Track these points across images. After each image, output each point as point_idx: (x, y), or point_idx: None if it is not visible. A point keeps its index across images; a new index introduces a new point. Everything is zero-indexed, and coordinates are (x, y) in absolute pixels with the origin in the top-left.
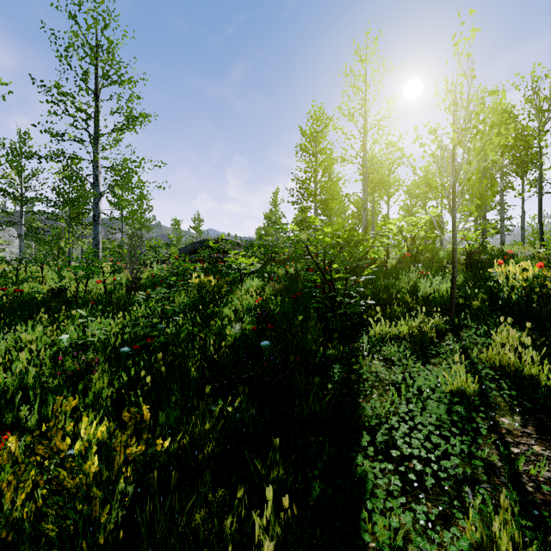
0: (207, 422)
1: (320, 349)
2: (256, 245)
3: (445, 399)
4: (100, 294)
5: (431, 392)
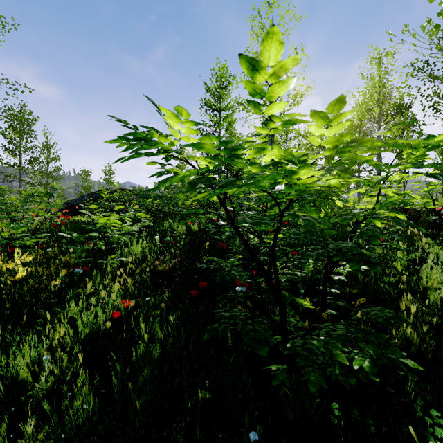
0: None
1: None
2: (153, 196)
3: None
4: None
5: None
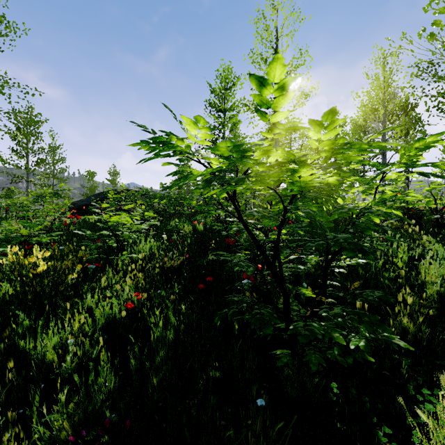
0: None
1: None
2: (159, 197)
3: None
4: None
5: None
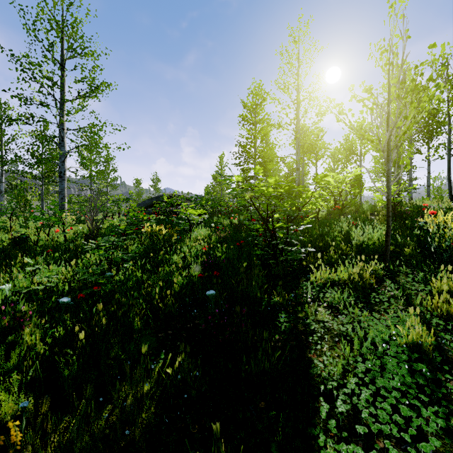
0: (144, 384)
1: (265, 297)
2: (205, 199)
3: (403, 354)
4: (59, 242)
5: (386, 346)
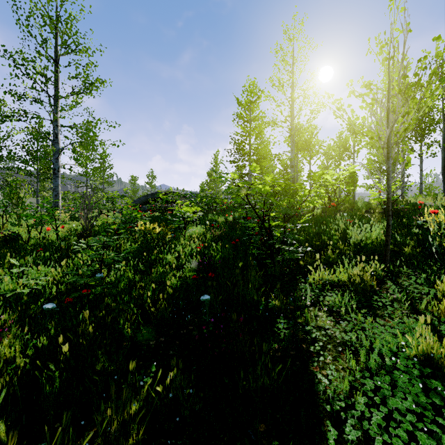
0: (132, 404)
1: (262, 300)
2: (200, 197)
3: (414, 368)
4: (51, 240)
5: (395, 358)
